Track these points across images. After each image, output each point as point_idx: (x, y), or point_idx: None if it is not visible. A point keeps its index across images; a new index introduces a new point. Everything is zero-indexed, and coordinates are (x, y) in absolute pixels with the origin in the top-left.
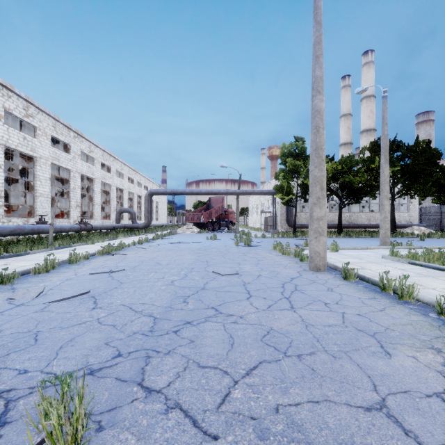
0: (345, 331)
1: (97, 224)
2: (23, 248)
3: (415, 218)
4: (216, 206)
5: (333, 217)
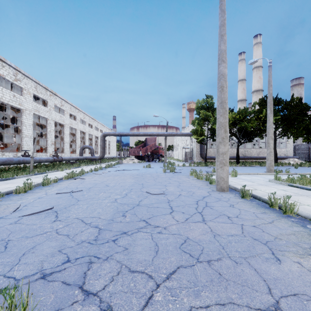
0: (244, 240)
1: (66, 157)
2: (11, 174)
3: (291, 152)
4: (150, 144)
5: (233, 152)
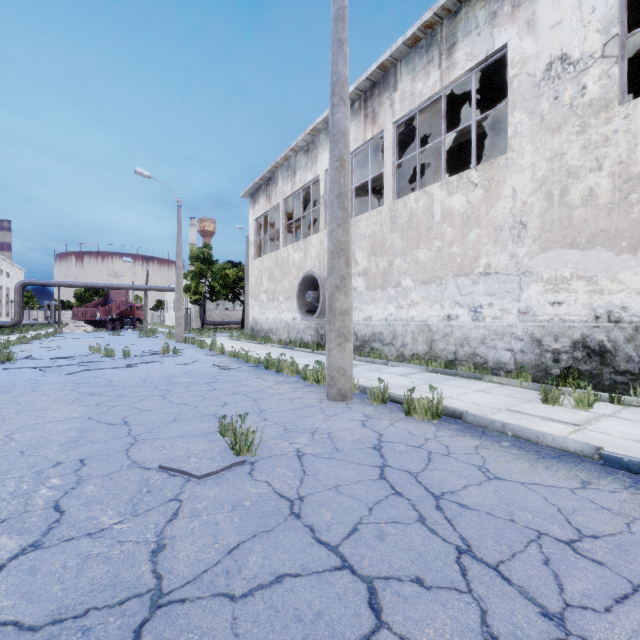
0: None
1: None
2: None
3: None
4: (118, 301)
5: None
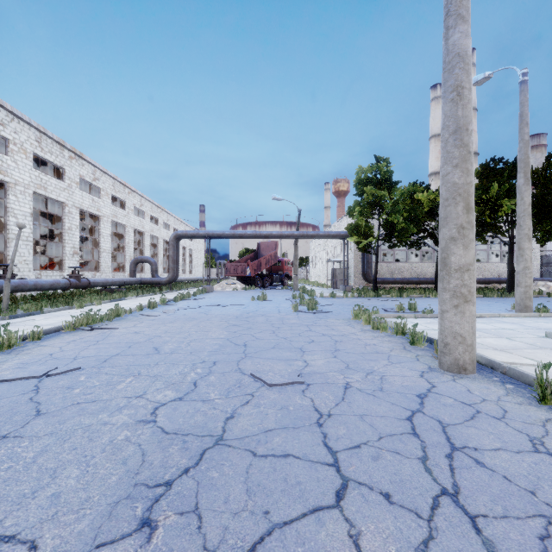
0: None
1: (98, 279)
2: None
3: (536, 270)
4: (267, 255)
5: (425, 269)
